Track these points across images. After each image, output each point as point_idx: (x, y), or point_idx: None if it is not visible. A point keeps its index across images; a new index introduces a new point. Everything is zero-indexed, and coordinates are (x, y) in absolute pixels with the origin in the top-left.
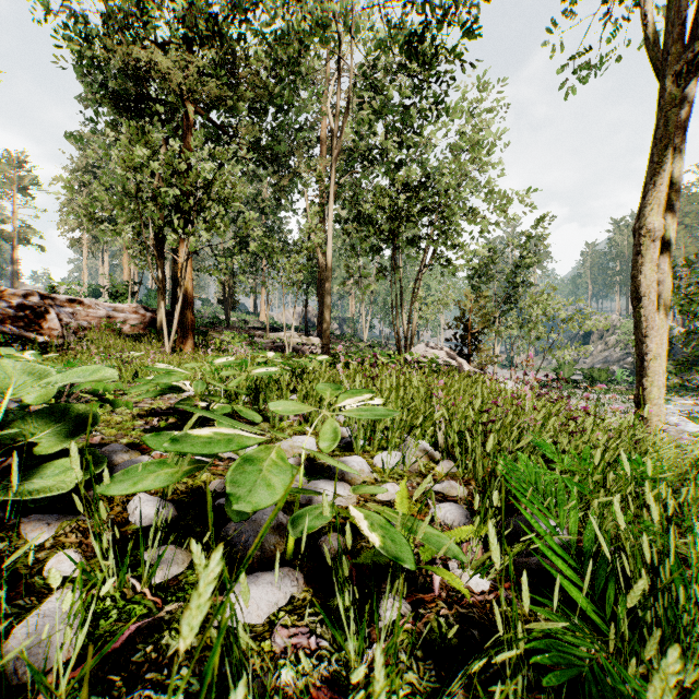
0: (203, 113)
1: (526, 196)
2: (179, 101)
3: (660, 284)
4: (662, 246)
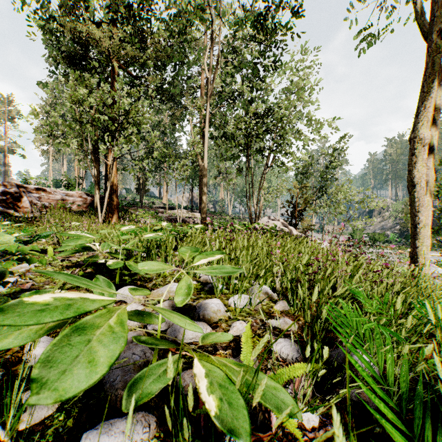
0: (124, 67)
1: (333, 122)
2: (108, 59)
3: (426, 176)
4: (428, 150)
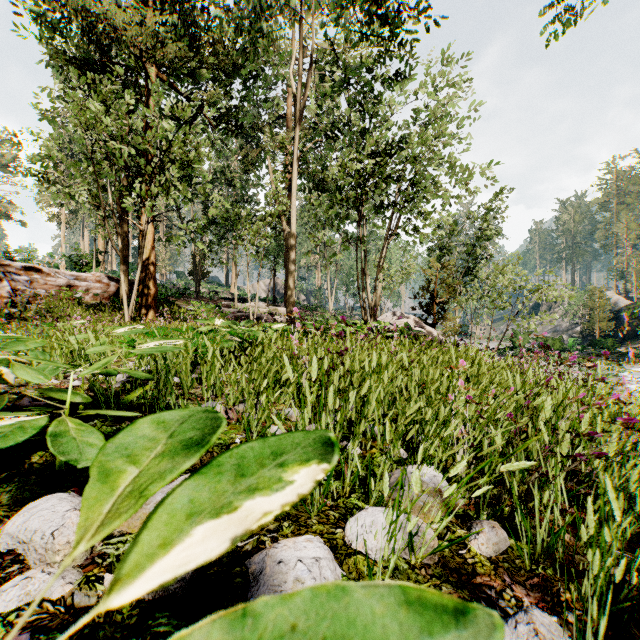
0: (166, 78)
1: (488, 169)
2: (141, 65)
3: None
4: None
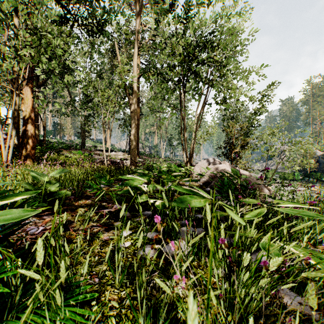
0: None
1: (260, 69)
2: None
3: None
4: None
